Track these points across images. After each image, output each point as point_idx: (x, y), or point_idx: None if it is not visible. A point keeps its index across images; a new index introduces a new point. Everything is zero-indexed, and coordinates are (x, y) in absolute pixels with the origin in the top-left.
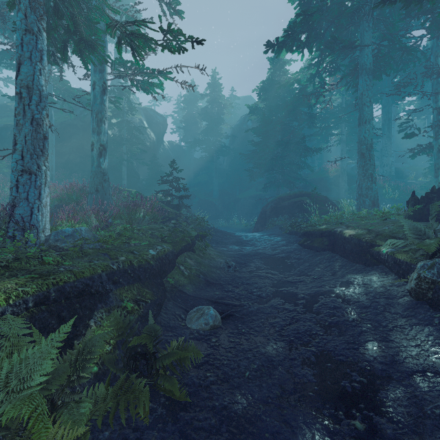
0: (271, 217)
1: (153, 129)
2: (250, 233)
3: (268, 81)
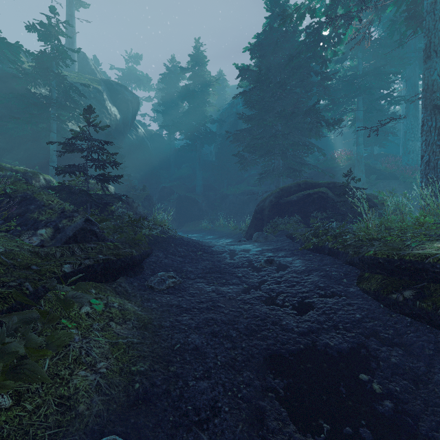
0: (271, 218)
1: (118, 106)
2: (240, 245)
3: (264, 35)
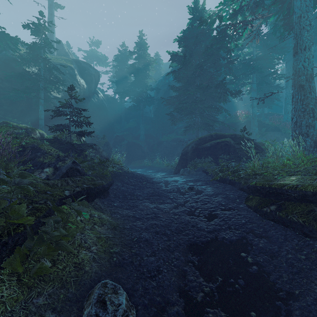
0: (193, 158)
1: (85, 78)
2: (171, 177)
3: (188, 31)
